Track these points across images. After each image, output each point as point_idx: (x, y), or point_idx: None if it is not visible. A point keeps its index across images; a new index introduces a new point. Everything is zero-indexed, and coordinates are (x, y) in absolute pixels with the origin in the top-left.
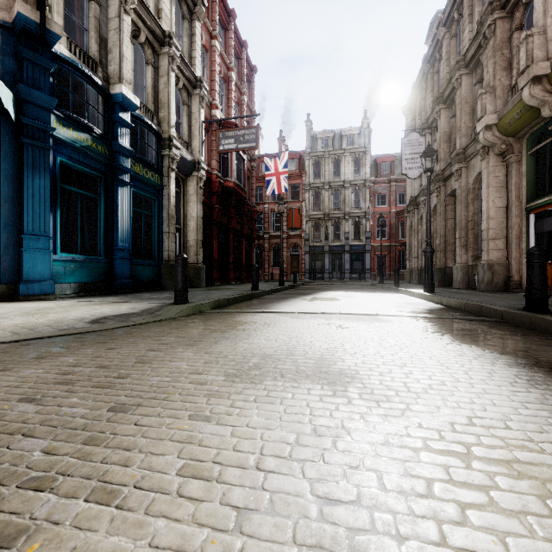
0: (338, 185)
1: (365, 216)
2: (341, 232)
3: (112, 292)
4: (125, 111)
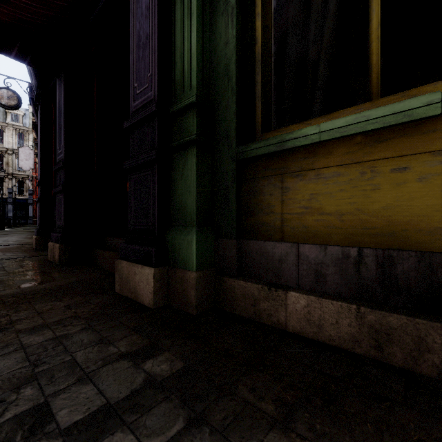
0: (1, 150)
1: (28, 178)
2: (5, 187)
3: None
4: None
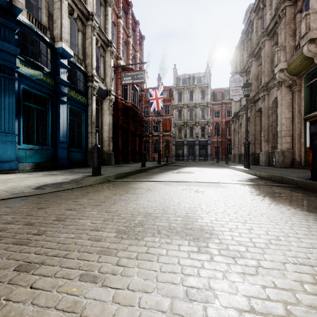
0: (192, 106)
1: (207, 124)
2: (194, 133)
3: (56, 168)
4: (64, 58)
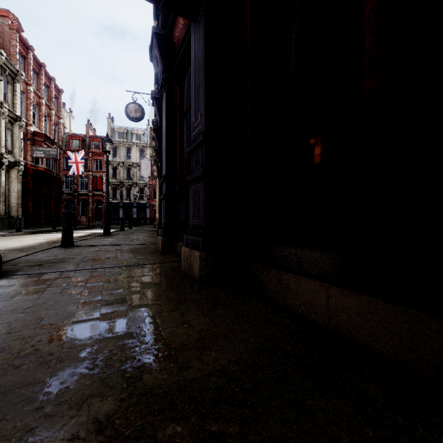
0: (129, 165)
1: (146, 186)
2: (132, 194)
3: None
4: None
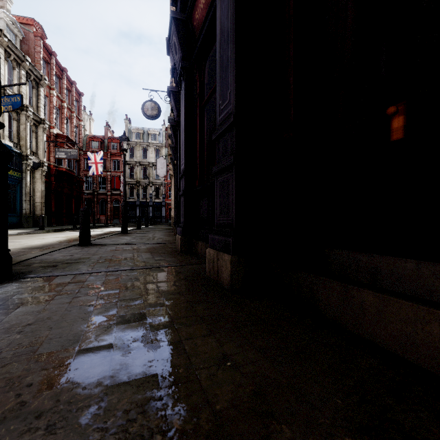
0: (146, 164)
1: (162, 185)
2: (148, 193)
3: None
4: None
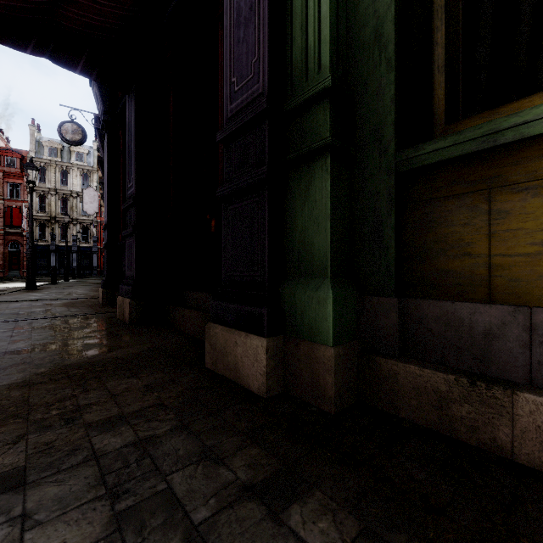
0: (66, 193)
1: (93, 224)
2: (70, 234)
3: None
4: None
